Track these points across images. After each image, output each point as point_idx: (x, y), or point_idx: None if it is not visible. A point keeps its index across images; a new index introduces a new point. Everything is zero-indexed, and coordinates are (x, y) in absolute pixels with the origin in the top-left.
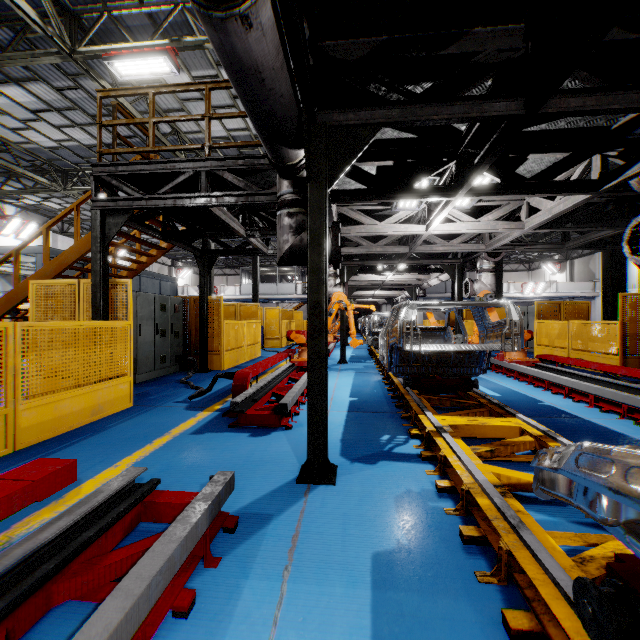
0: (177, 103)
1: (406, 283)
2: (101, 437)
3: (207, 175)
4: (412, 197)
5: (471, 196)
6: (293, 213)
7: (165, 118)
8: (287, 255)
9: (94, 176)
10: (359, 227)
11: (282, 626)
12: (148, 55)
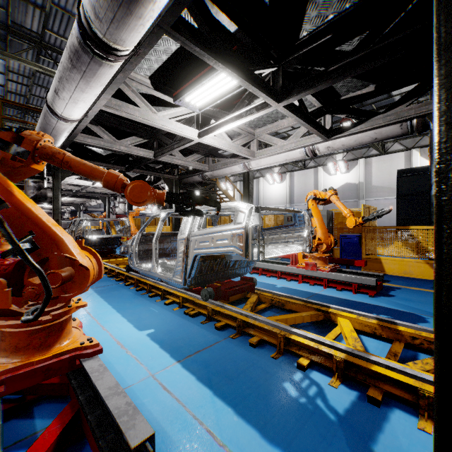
0: None
1: (74, 202)
2: None
3: None
4: None
5: None
6: (37, 181)
7: None
8: (33, 198)
9: None
10: None
11: None
12: None
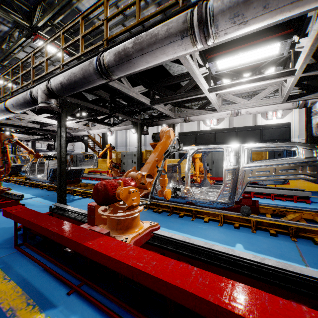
0: None
1: None
2: None
3: None
4: (2, 132)
5: (18, 133)
6: None
7: None
8: None
9: None
10: None
11: None
12: None
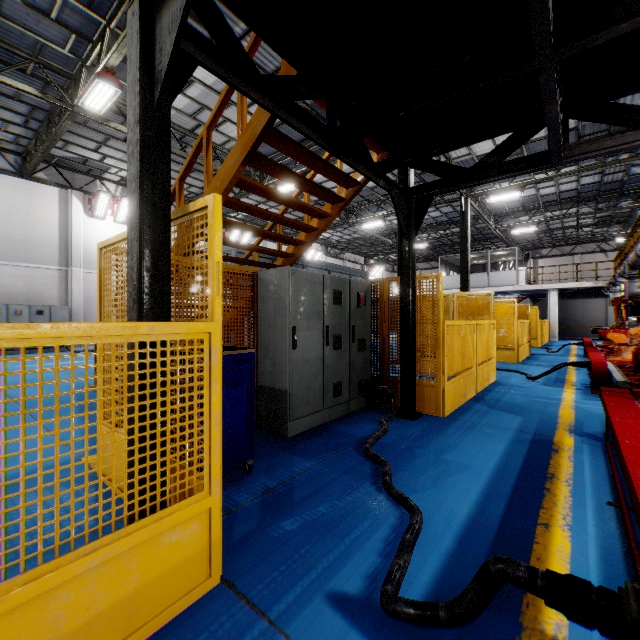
0: None
1: None
2: None
3: None
4: None
5: None
6: None
7: None
8: None
9: None
10: None
11: None
12: None
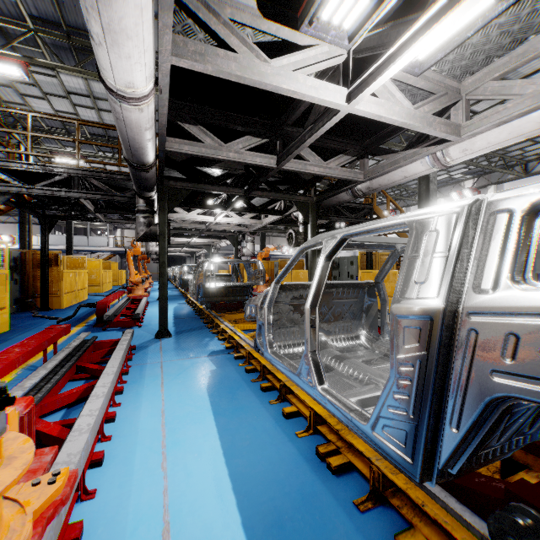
0: (6, 80)
1: (205, 244)
2: (14, 341)
3: (79, 179)
4: (206, 208)
5: (233, 211)
6: (146, 216)
7: (43, 135)
8: (142, 237)
9: None
10: (176, 214)
11: (164, 357)
12: (2, 62)
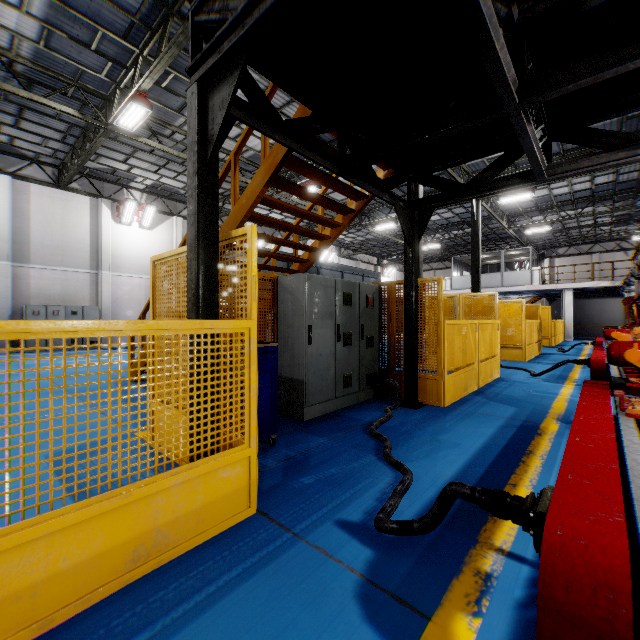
0: None
1: None
2: None
3: None
4: None
5: None
6: None
7: None
8: None
9: (190, 19)
10: None
11: None
12: None
